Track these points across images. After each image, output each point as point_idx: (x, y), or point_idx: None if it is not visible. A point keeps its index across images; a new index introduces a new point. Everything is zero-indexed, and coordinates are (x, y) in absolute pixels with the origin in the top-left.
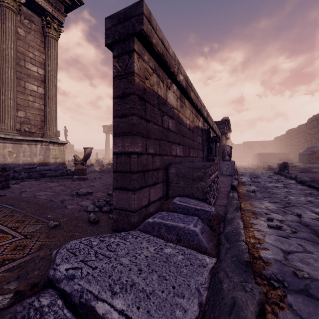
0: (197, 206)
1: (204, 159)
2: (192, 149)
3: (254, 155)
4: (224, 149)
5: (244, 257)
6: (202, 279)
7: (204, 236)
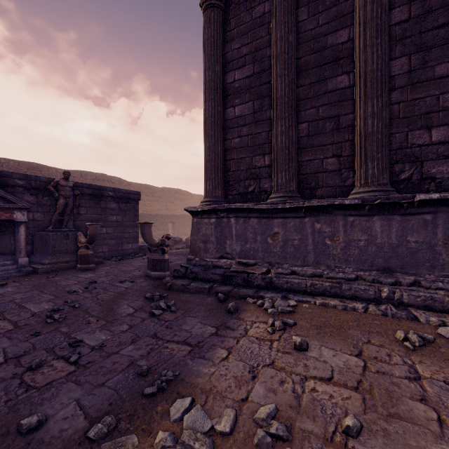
0: None
1: None
2: None
3: None
4: None
5: None
6: None
7: None
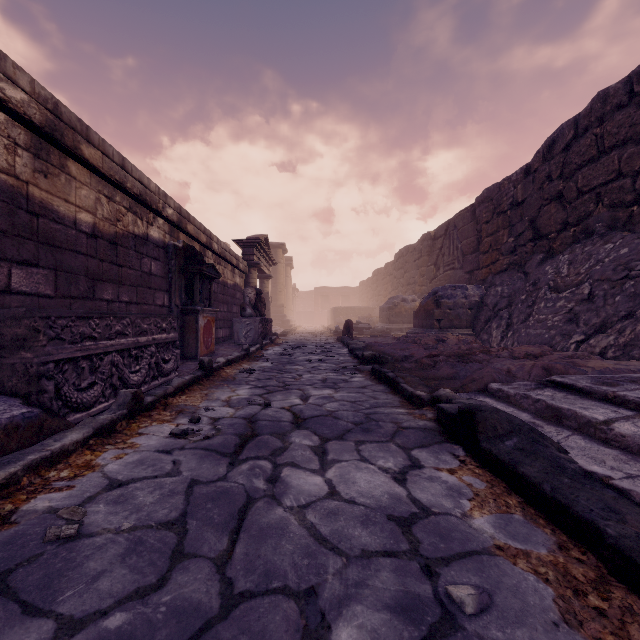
0: None
1: (174, 311)
2: (109, 284)
3: (330, 311)
4: (244, 294)
5: None
6: None
7: None
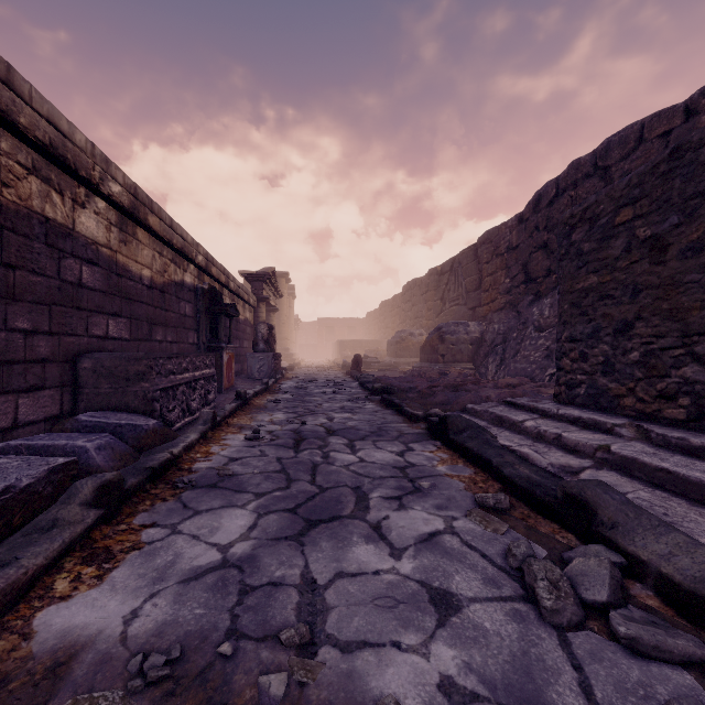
0: (123, 421)
1: (201, 348)
2: (160, 327)
3: (335, 343)
4: (257, 329)
5: (149, 464)
6: (33, 472)
7: (103, 453)
